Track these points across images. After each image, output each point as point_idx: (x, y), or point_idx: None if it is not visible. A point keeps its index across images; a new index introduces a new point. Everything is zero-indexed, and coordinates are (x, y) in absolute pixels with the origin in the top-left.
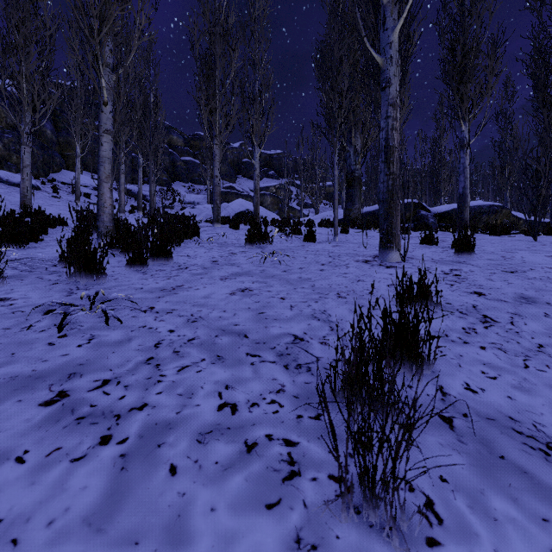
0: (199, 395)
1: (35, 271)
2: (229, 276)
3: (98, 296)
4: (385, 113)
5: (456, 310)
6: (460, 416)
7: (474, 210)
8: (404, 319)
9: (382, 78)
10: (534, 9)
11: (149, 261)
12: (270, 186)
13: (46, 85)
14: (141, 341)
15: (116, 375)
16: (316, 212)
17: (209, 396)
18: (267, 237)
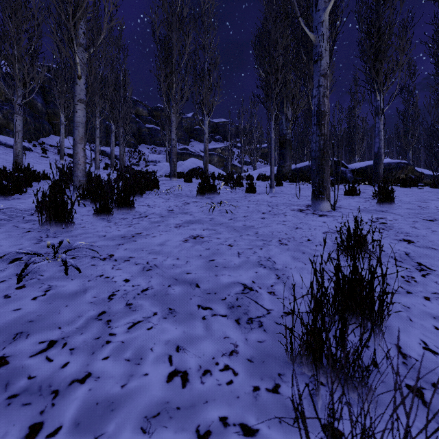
0: (148, 360)
1: (13, 220)
2: (183, 224)
3: (64, 243)
4: (318, 82)
5: (391, 257)
6: (429, 386)
7: (384, 167)
8: (356, 274)
9: (314, 53)
10: (436, 0)
11: (114, 210)
12: (216, 148)
13: (34, 65)
14: (95, 293)
15: (63, 335)
16: (254, 168)
17: (158, 361)
18: (215, 189)
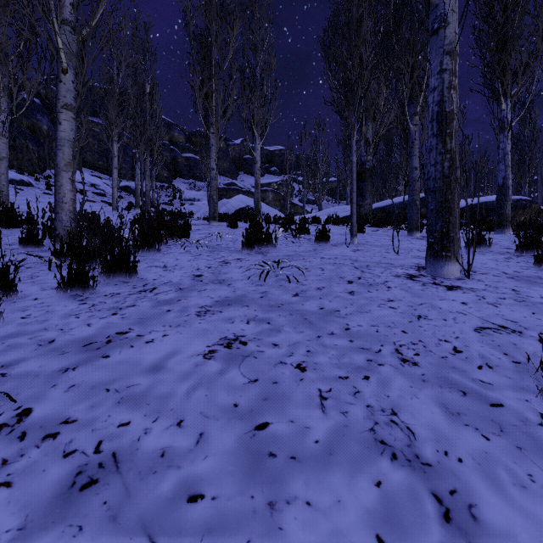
0: None
1: None
2: (212, 306)
3: None
4: (439, 65)
5: None
6: None
7: None
8: None
9: (433, 17)
10: None
11: (102, 279)
12: (272, 182)
13: (24, 69)
14: None
15: None
16: (319, 208)
17: None
18: (270, 239)
